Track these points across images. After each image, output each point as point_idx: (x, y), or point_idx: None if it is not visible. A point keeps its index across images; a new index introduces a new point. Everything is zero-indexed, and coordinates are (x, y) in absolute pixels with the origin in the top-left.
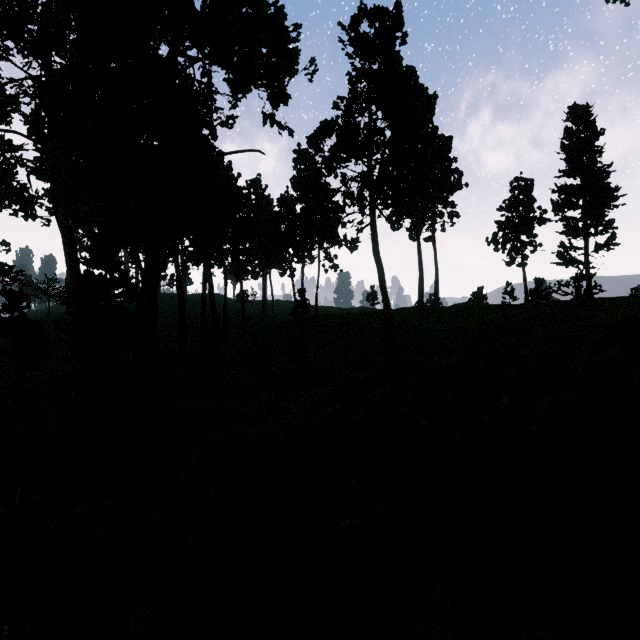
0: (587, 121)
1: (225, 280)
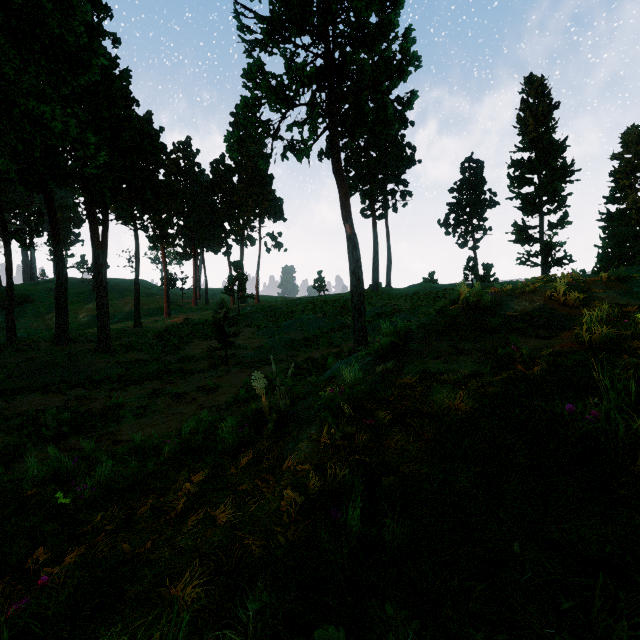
0: (543, 93)
1: (136, 247)
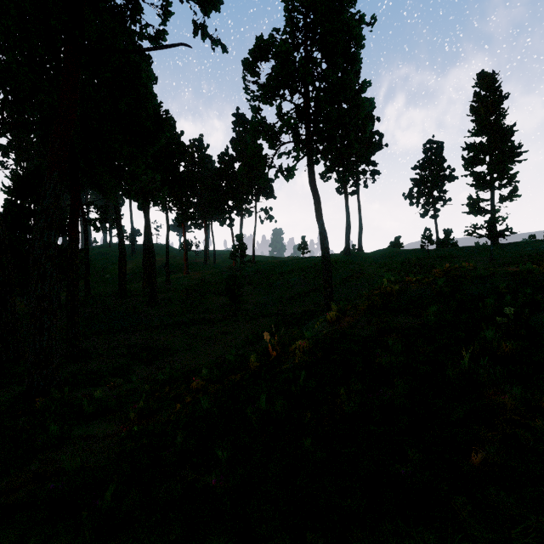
0: (493, 86)
1: (167, 225)
